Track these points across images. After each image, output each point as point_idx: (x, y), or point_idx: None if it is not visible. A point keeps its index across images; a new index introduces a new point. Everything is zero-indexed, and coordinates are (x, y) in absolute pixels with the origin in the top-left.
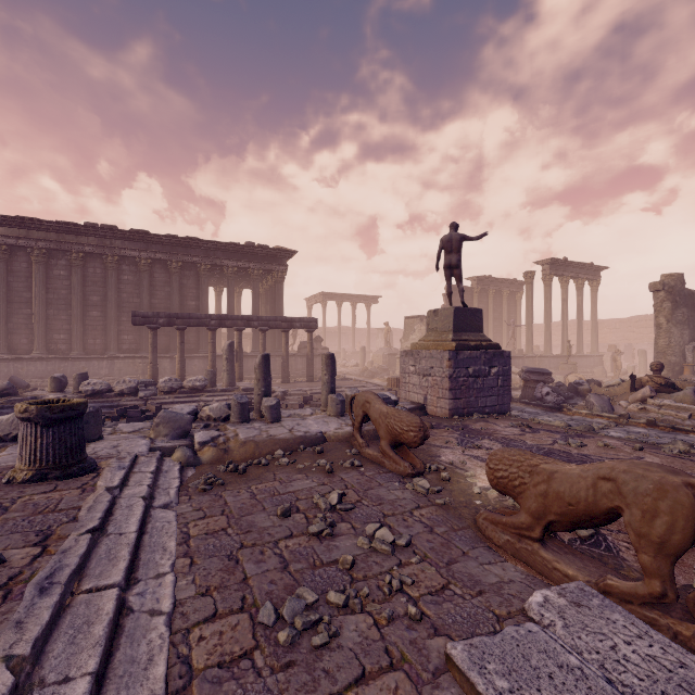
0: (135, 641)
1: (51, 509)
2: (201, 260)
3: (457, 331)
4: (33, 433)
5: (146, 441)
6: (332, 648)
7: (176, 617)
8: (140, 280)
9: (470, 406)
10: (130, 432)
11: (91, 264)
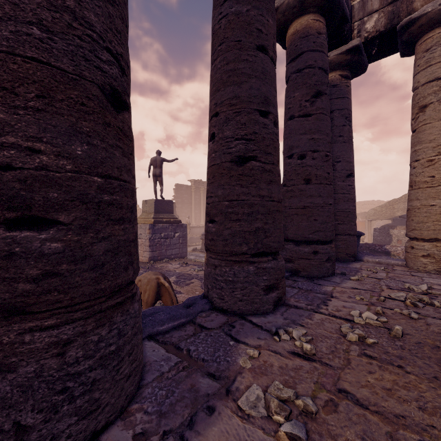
0: None
1: None
2: None
3: (157, 213)
4: None
5: None
6: None
7: None
8: None
9: (162, 255)
10: None
11: None
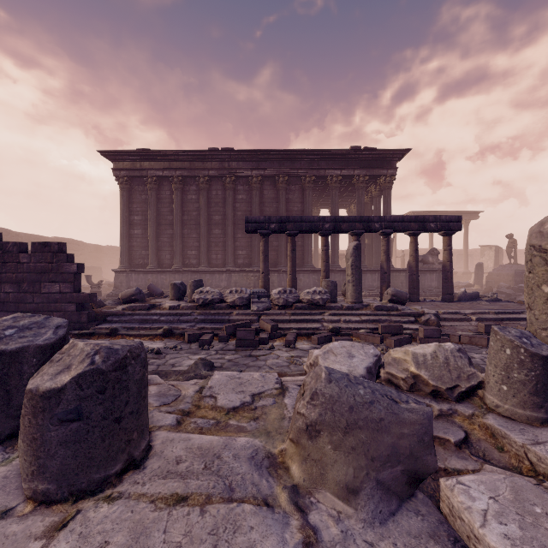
0: None
1: None
2: (305, 172)
3: None
4: None
5: None
6: None
7: None
8: (252, 198)
9: None
10: (232, 410)
11: (214, 187)
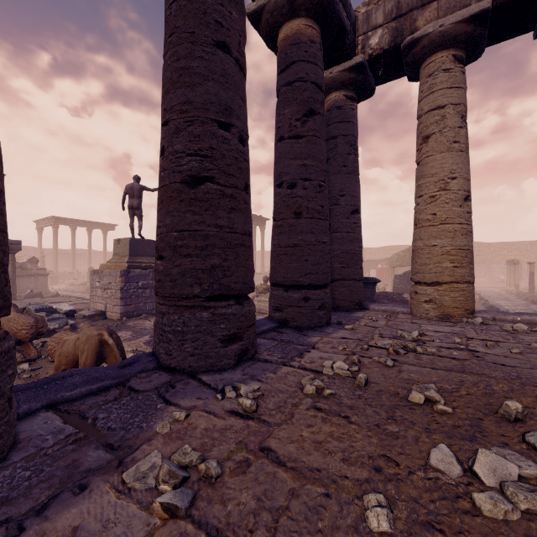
0: None
1: None
2: None
3: (133, 256)
4: None
5: None
6: None
7: None
8: None
9: (140, 310)
10: None
11: None
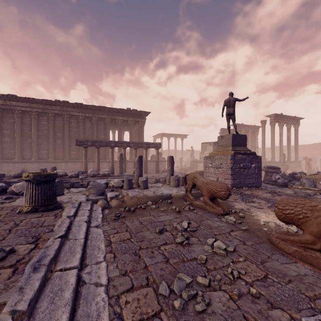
0: (88, 302)
1: (40, 225)
2: (106, 116)
3: (234, 146)
4: (31, 188)
5: (84, 196)
6: (209, 313)
7: (110, 288)
8: (79, 126)
9: (241, 183)
10: (76, 192)
11: (57, 119)
